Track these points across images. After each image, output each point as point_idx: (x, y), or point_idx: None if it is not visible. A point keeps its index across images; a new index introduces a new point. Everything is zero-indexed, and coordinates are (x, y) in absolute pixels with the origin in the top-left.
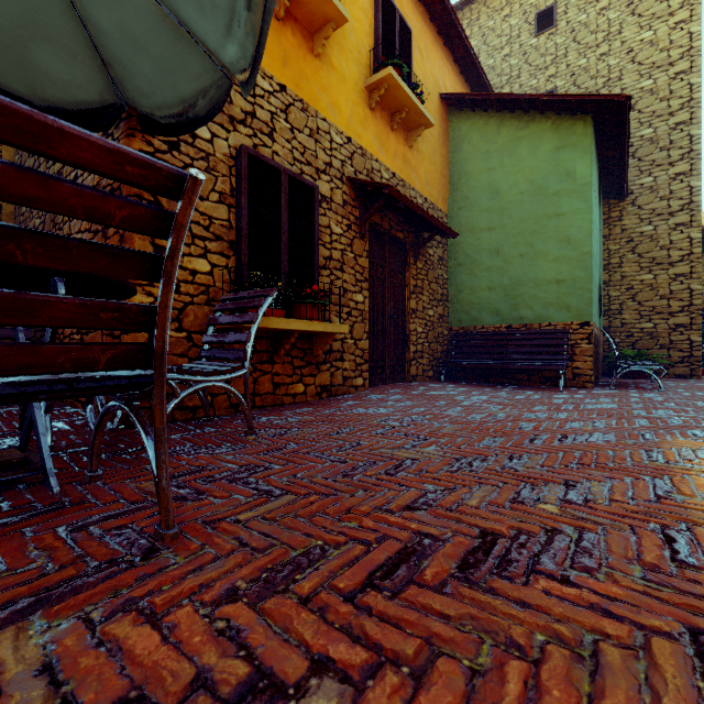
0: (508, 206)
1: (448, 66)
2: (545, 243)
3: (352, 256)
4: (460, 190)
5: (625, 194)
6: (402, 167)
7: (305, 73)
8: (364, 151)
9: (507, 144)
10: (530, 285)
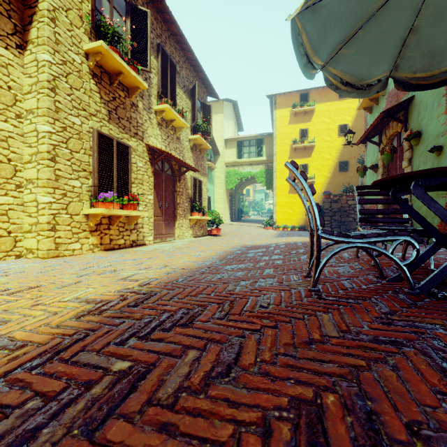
0: None
1: None
2: None
3: None
4: None
5: None
6: None
7: None
8: None
9: None
10: None
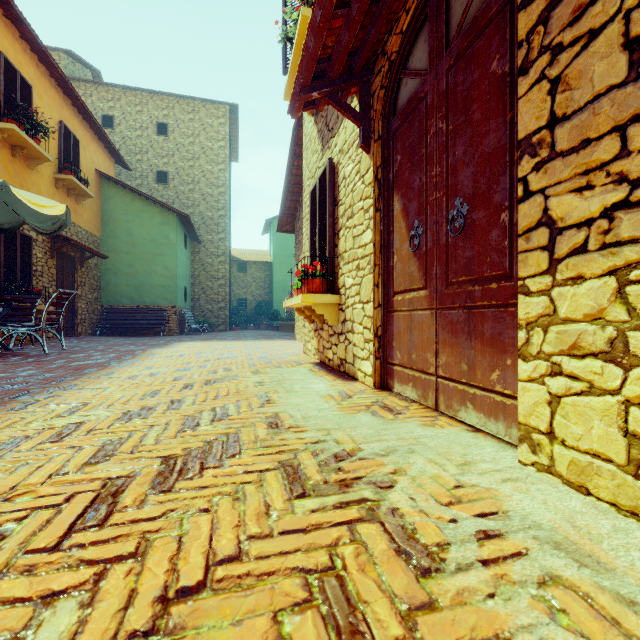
0: (138, 243)
1: (101, 150)
2: (156, 267)
3: (47, 268)
4: (109, 226)
5: (200, 242)
6: (73, 216)
7: (25, 178)
8: None
9: (137, 211)
10: (149, 286)
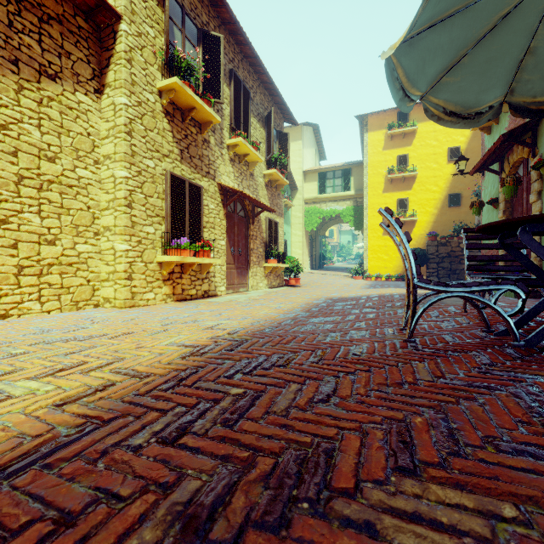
0: None
1: None
2: None
3: None
4: None
5: None
6: None
7: None
8: None
9: None
10: None
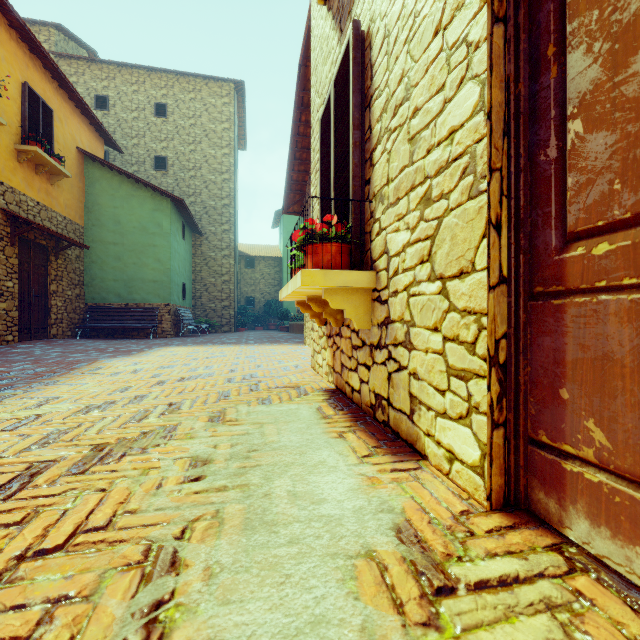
0: (127, 233)
1: (84, 127)
2: (147, 259)
3: (5, 258)
4: (94, 213)
5: (202, 234)
6: (45, 198)
7: None
8: (14, 189)
9: (126, 196)
10: (140, 281)
